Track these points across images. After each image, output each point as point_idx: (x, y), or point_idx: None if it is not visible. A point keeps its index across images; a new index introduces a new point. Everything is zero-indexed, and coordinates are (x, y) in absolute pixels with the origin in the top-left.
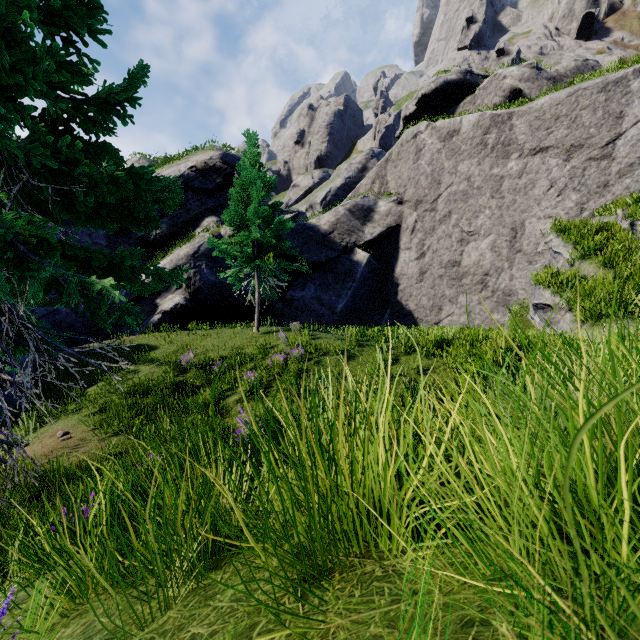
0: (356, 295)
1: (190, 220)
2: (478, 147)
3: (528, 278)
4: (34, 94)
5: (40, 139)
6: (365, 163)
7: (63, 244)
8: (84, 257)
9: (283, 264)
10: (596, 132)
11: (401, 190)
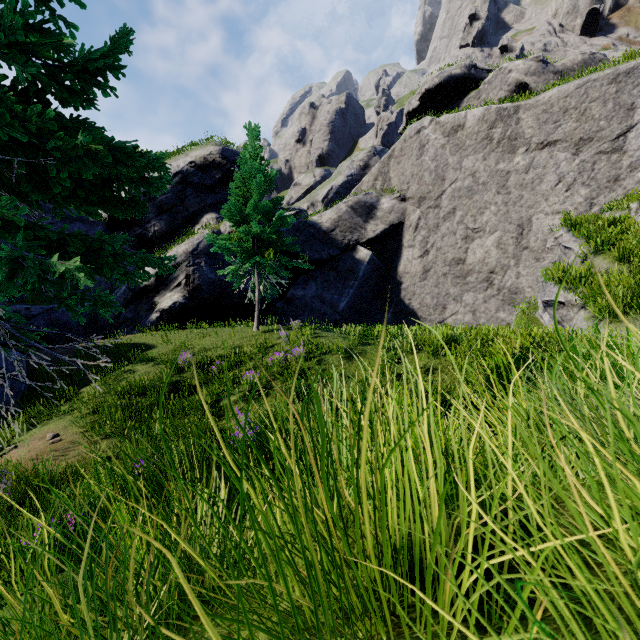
0: (358, 294)
1: (189, 217)
2: (483, 142)
3: (535, 276)
4: (1, 57)
5: (7, 107)
6: (367, 160)
7: (34, 227)
8: (59, 242)
9: (284, 261)
10: (606, 125)
11: (404, 187)
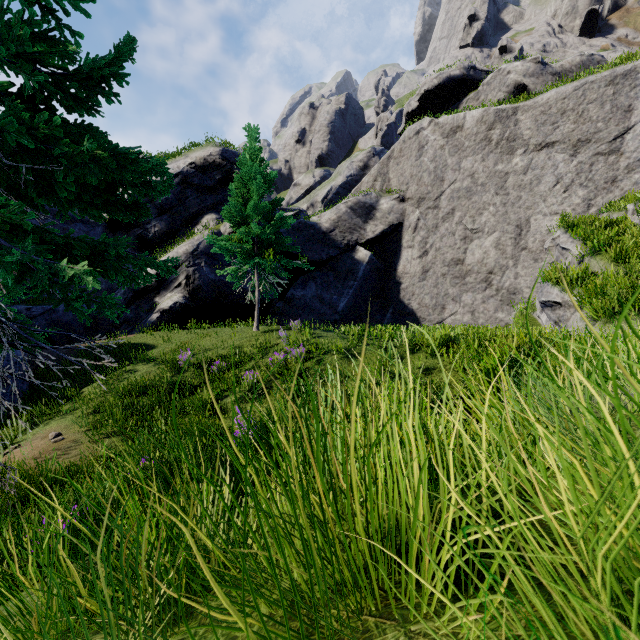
0: (358, 294)
1: (189, 217)
2: (482, 143)
3: (533, 276)
4: (9, 66)
5: (15, 115)
6: (367, 161)
7: (41, 231)
8: (65, 245)
9: (283, 261)
10: (604, 126)
11: (403, 187)
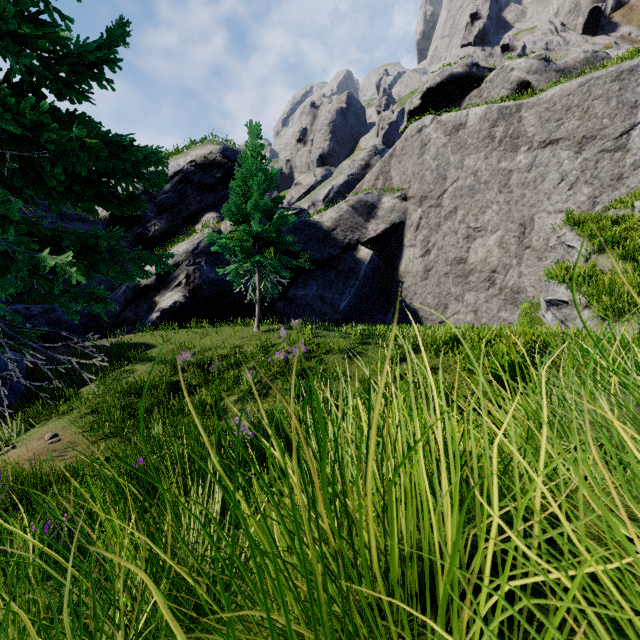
0: (359, 293)
1: (190, 216)
2: (485, 140)
3: (537, 275)
4: None
5: None
6: (368, 160)
7: (28, 222)
8: (54, 238)
9: (284, 260)
10: (609, 123)
11: (405, 186)
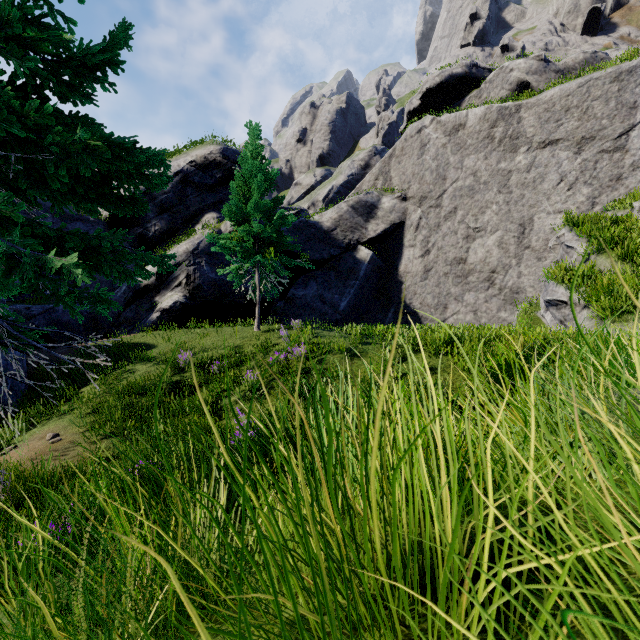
0: (359, 293)
1: (190, 216)
2: (485, 141)
3: (537, 275)
4: None
5: (4, 102)
6: (368, 160)
7: (32, 224)
8: (57, 239)
9: (284, 260)
10: (608, 123)
11: (405, 186)
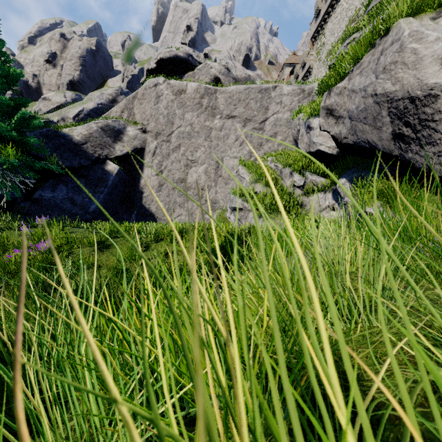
0: (108, 198)
1: None
2: (197, 105)
3: (225, 193)
4: None
5: None
6: (115, 96)
7: None
8: None
9: (28, 160)
10: (257, 114)
11: (145, 122)
